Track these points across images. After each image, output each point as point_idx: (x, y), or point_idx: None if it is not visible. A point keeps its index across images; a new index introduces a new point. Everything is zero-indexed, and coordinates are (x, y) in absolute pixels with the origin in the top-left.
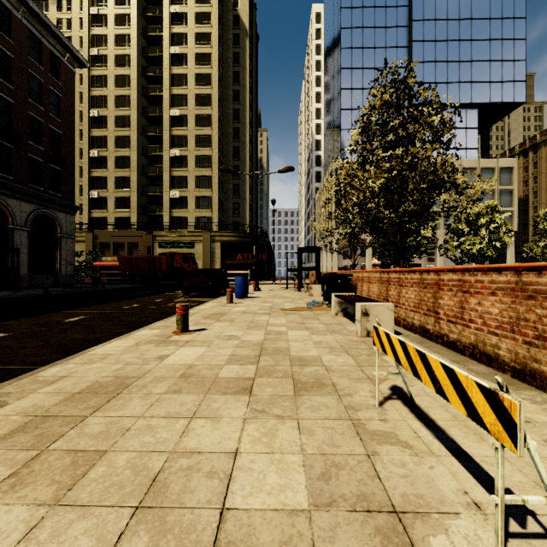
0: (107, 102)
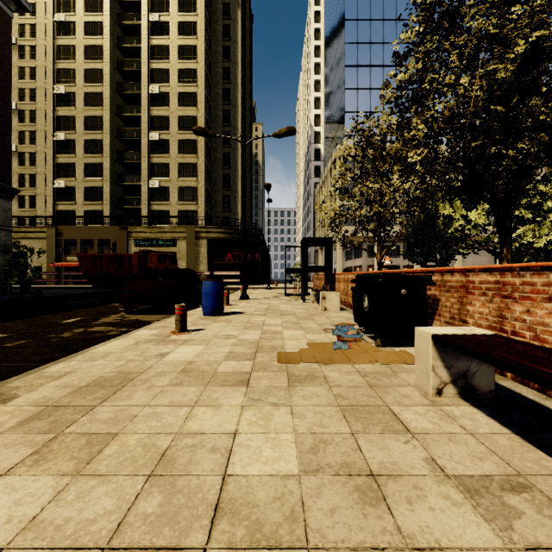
0: (75, 77)
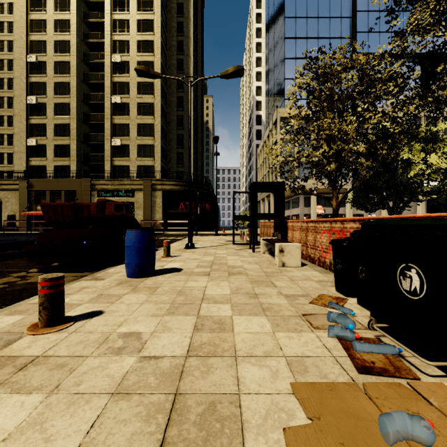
0: (46, 48)
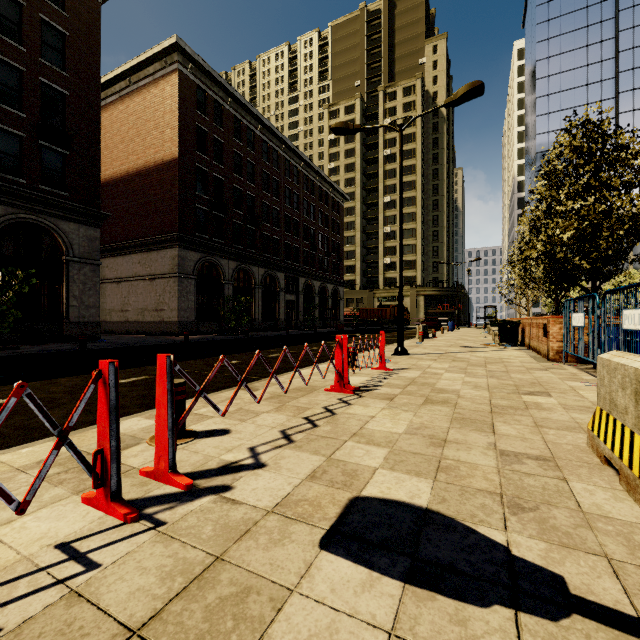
0: None
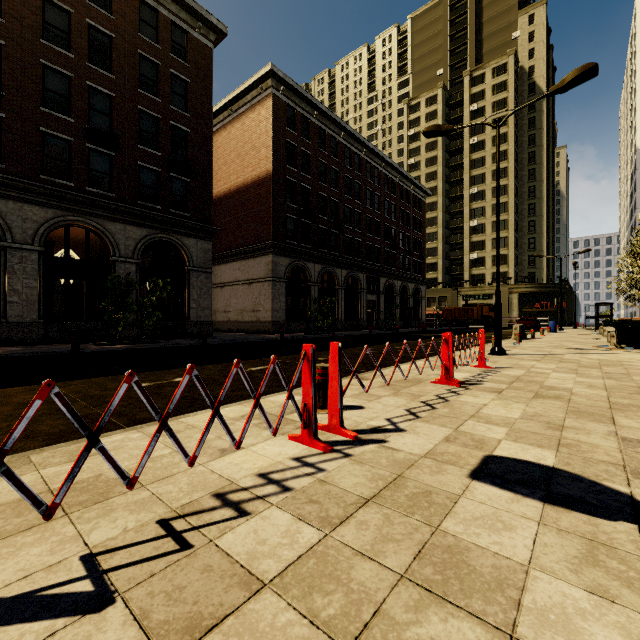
0: None
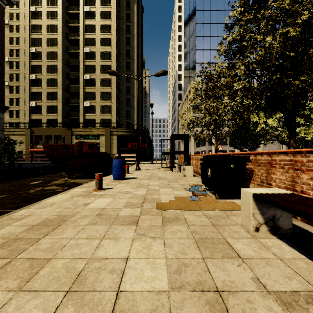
0: (41, 43)
